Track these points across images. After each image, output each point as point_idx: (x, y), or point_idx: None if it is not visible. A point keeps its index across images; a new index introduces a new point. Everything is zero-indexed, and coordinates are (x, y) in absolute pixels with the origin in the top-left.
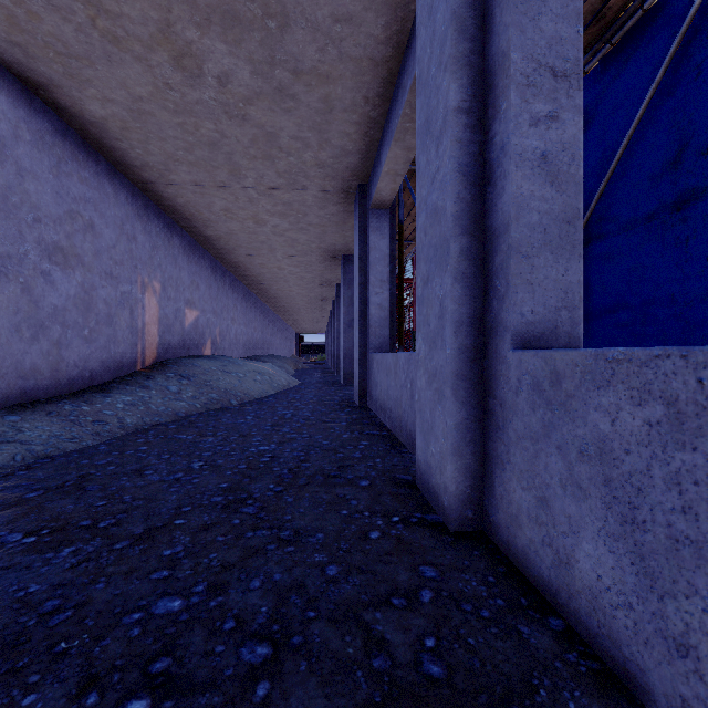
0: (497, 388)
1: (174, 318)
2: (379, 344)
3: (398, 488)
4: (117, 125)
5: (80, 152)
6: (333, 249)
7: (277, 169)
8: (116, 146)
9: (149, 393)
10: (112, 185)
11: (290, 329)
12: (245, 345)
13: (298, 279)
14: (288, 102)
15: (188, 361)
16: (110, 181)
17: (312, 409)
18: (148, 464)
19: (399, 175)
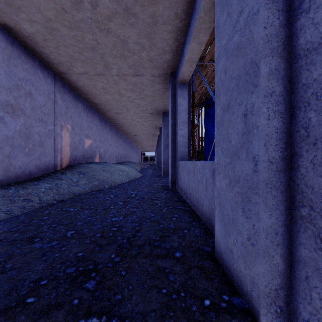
0: (316, 200)
1: (78, 143)
2: (182, 156)
3: (203, 260)
4: (41, 38)
5: (23, 54)
6: (158, 109)
7: (128, 63)
8: (43, 51)
9: (61, 182)
10: (42, 73)
11: (138, 149)
12: (116, 157)
13: (141, 125)
14: (131, 18)
15: (85, 165)
16: (41, 71)
17: (146, 191)
18: (40, 231)
19: (194, 62)
